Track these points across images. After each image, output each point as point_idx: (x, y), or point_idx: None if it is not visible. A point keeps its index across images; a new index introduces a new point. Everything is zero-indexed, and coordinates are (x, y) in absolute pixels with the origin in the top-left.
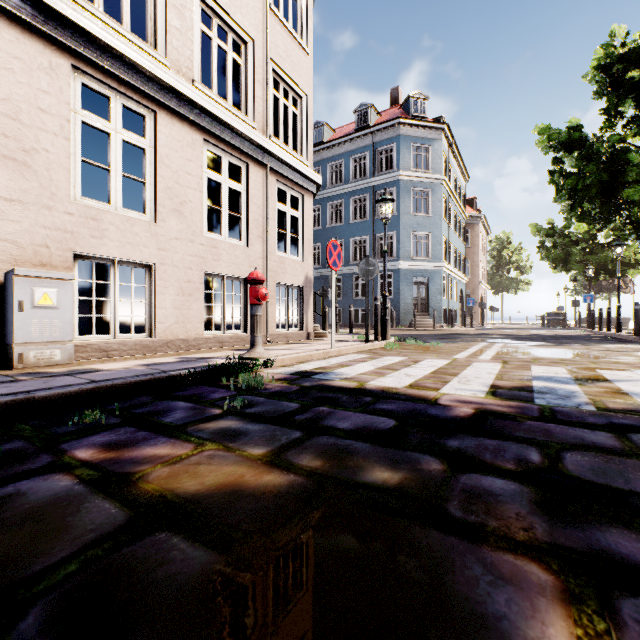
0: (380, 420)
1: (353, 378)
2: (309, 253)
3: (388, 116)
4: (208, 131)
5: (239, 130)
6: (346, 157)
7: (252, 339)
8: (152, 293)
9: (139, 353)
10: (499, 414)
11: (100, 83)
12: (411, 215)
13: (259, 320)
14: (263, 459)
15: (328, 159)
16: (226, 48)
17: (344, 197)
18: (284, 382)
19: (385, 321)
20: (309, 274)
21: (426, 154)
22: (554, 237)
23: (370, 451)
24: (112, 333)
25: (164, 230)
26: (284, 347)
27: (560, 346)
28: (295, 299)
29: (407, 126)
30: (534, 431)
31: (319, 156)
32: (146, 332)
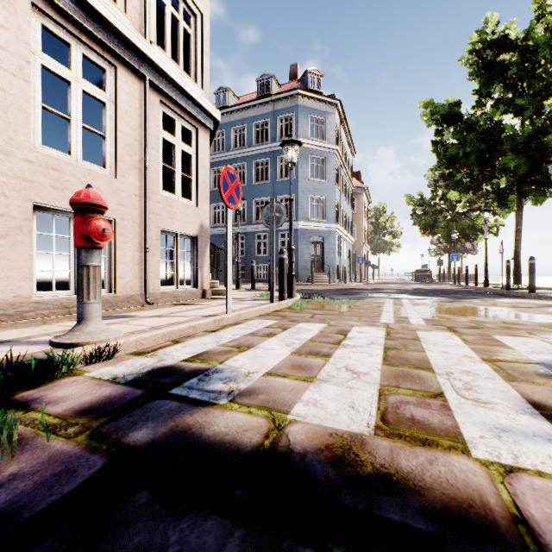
0: None
1: (257, 392)
2: (205, 198)
3: (288, 88)
4: None
5: (97, 9)
6: (249, 122)
7: (79, 308)
8: None
9: None
10: None
11: None
12: (309, 180)
13: (93, 275)
14: None
15: (232, 123)
16: None
17: (247, 160)
18: (86, 427)
19: (291, 277)
20: (205, 222)
21: (322, 125)
22: (423, 206)
23: None
24: None
25: None
26: (164, 312)
27: (464, 302)
28: (187, 251)
29: (305, 98)
30: None
31: (223, 119)
32: None
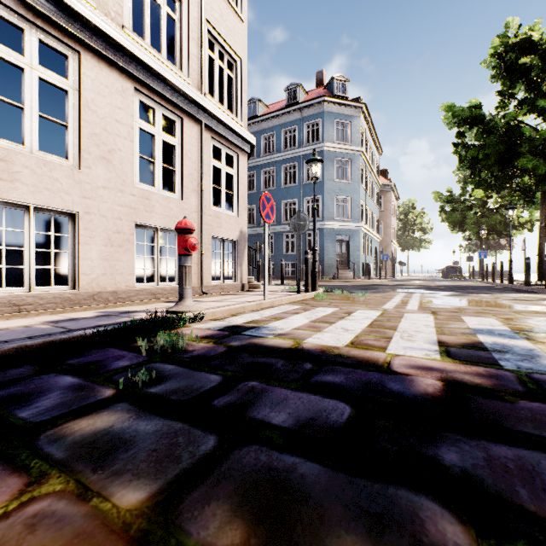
0: (329, 405)
1: (288, 334)
2: (244, 209)
3: (314, 95)
4: (140, 80)
5: (172, 82)
6: (278, 129)
7: (180, 291)
8: (76, 243)
9: (59, 307)
10: (476, 388)
11: (11, 12)
12: (334, 181)
13: (188, 271)
14: (133, 526)
15: (262, 131)
16: (160, 1)
17: (276, 164)
18: (210, 341)
19: (315, 273)
20: (244, 229)
21: (347, 129)
22: (452, 203)
23: (327, 487)
24: (27, 285)
25: (89, 177)
26: (218, 298)
27: (471, 296)
28: (230, 252)
29: (331, 104)
30: (544, 422)
31: (254, 128)
32: (69, 284)
